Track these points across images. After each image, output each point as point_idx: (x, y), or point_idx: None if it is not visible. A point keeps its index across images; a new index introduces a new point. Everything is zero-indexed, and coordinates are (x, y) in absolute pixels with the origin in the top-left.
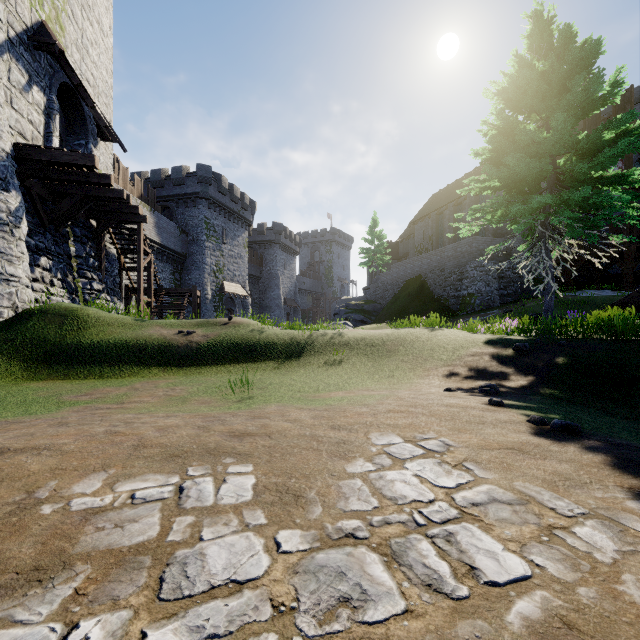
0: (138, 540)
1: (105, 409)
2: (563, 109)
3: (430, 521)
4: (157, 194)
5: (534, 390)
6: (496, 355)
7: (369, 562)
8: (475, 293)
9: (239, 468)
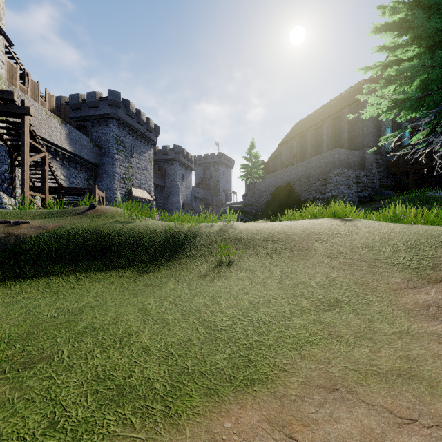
0: None
1: None
2: None
3: None
4: (75, 115)
5: None
6: None
7: None
8: (338, 195)
9: None
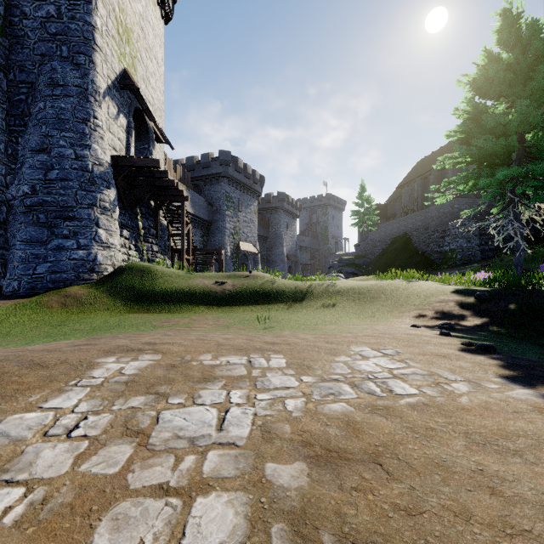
0: (240, 374)
1: (183, 330)
2: (528, 94)
3: (376, 378)
4: (190, 176)
5: (484, 328)
6: (459, 302)
7: (343, 386)
8: (456, 249)
9: (276, 356)
